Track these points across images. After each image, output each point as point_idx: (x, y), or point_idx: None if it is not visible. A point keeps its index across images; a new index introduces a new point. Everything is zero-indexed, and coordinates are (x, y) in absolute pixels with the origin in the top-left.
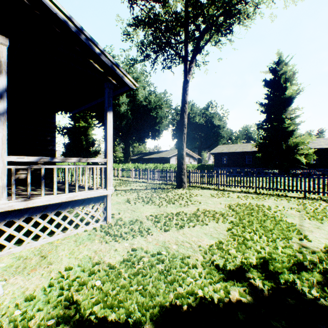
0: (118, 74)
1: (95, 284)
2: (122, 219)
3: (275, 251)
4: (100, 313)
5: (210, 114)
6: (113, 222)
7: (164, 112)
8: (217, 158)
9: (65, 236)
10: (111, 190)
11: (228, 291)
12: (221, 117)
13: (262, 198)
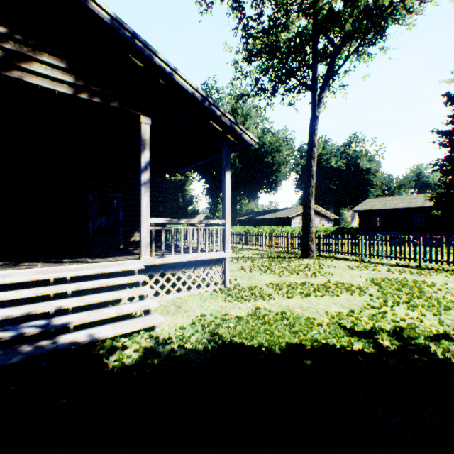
0: (237, 132)
1: (228, 325)
2: (239, 284)
3: (417, 323)
4: (238, 341)
5: (354, 153)
6: (231, 286)
7: (283, 156)
8: (364, 218)
9: (189, 294)
10: (229, 253)
11: (351, 343)
12: (372, 155)
13: (427, 274)
